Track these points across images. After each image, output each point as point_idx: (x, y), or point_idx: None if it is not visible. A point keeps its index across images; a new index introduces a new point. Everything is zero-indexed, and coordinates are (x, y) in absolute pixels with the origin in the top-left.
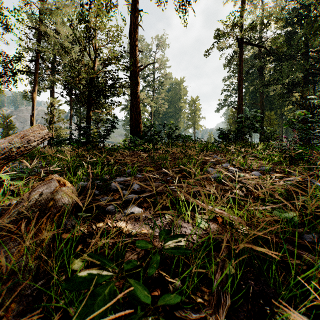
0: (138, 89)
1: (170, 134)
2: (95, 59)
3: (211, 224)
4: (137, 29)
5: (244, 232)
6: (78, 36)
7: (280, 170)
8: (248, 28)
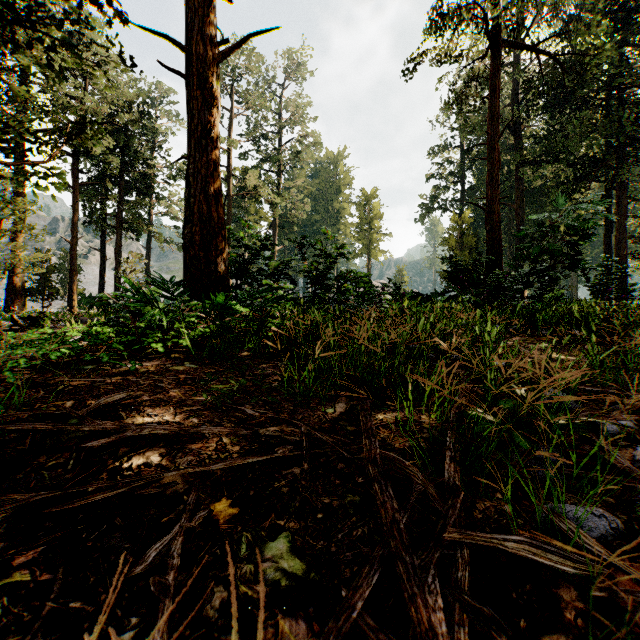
0: (214, 120)
1: (321, 273)
2: None
3: None
4: None
5: None
6: None
7: None
8: None
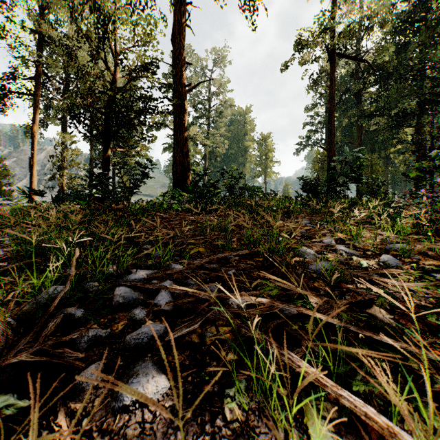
0: (185, 119)
1: (232, 186)
2: (116, 70)
3: None
4: (183, 31)
5: None
6: (87, 31)
7: (426, 251)
8: (343, 33)
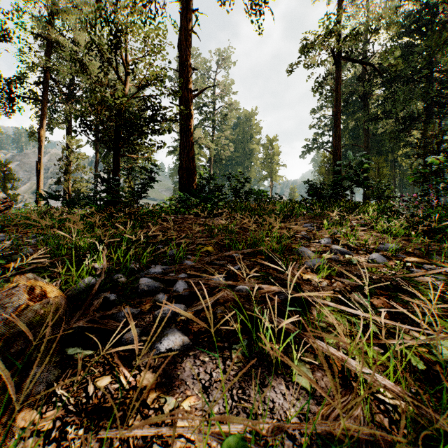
0: (191, 124)
1: (238, 190)
2: (126, 79)
3: (322, 376)
4: (189, 37)
5: (392, 403)
6: (99, 43)
7: (413, 250)
8: (348, 37)
